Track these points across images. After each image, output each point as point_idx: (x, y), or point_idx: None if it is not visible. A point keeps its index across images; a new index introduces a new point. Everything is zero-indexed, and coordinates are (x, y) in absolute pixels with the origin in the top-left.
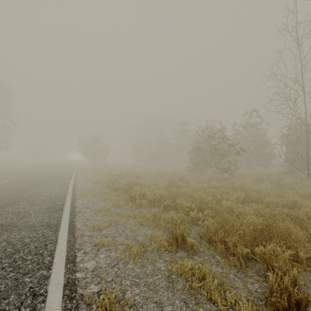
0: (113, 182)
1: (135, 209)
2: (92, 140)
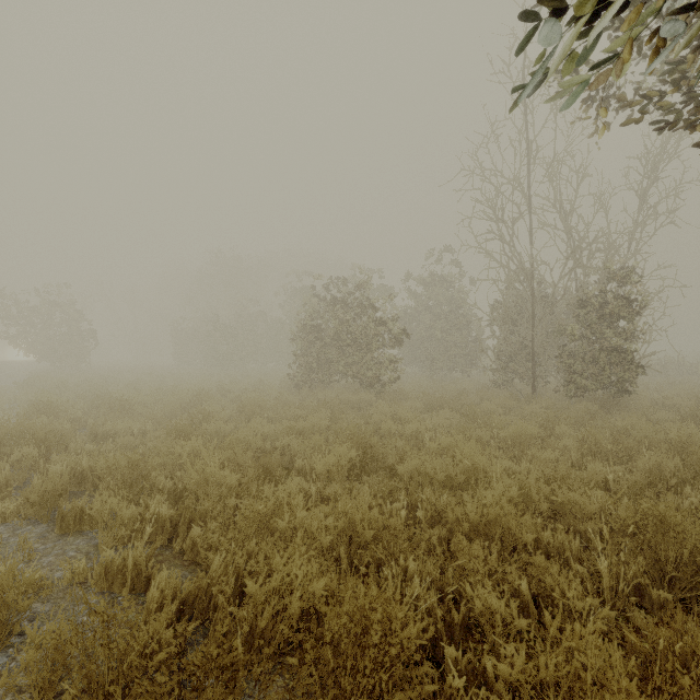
0: None
1: None
2: (42, 305)
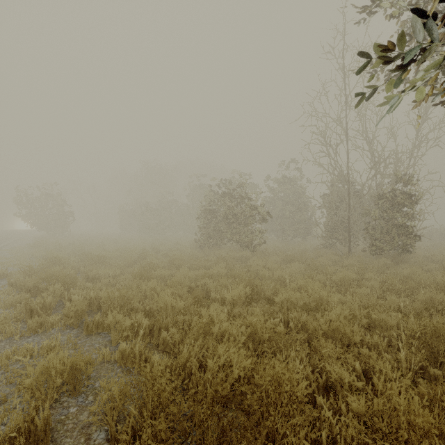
0: (31, 274)
1: (19, 339)
2: (41, 196)
